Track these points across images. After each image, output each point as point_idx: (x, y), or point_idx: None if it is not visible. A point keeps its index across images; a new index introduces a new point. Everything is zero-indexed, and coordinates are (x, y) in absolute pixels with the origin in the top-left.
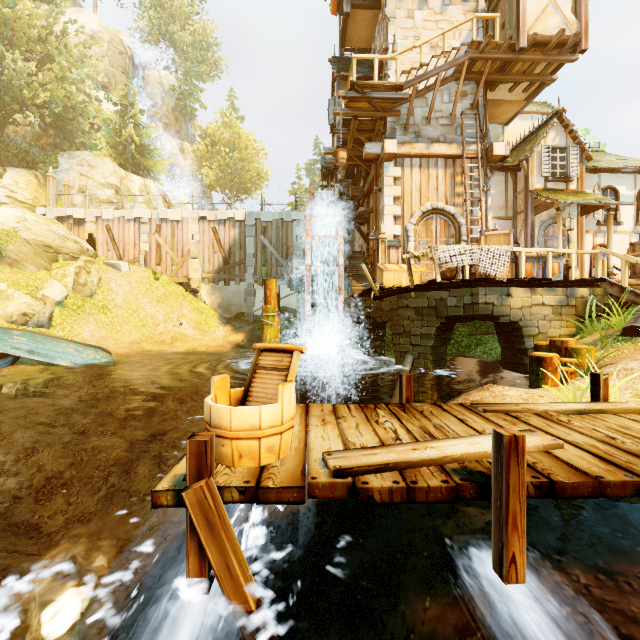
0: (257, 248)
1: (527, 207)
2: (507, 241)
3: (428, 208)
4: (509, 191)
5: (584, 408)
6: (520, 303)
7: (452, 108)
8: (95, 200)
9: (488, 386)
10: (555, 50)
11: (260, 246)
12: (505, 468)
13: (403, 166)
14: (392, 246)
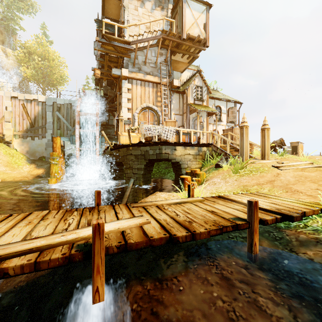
0: (54, 119)
1: (187, 110)
2: (175, 125)
3: (144, 106)
4: (181, 102)
5: (179, 201)
6: (180, 153)
7: (156, 59)
8: None
9: (156, 193)
10: (197, 43)
11: (56, 118)
12: (92, 242)
13: (132, 83)
14: (126, 123)
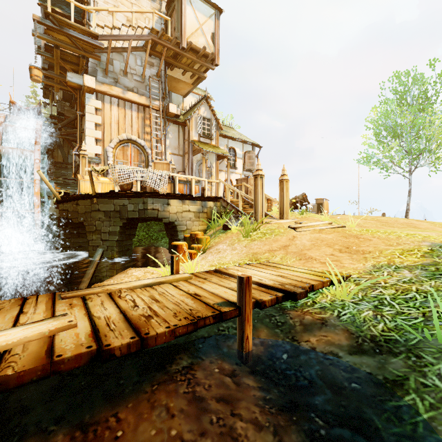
0: None
1: (189, 150)
2: (168, 168)
3: (124, 138)
4: (181, 138)
5: (151, 282)
6: (176, 210)
7: (143, 70)
8: None
9: (128, 269)
10: (203, 58)
11: None
12: None
13: (104, 101)
14: (93, 162)
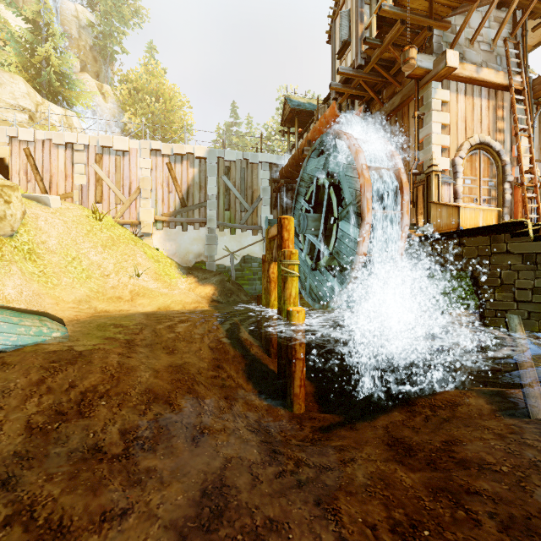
0: (219, 190)
1: None
2: None
3: (476, 141)
4: None
5: None
6: None
7: (496, 32)
8: (2, 123)
9: None
10: None
11: (222, 188)
12: None
13: (449, 90)
14: (445, 181)
